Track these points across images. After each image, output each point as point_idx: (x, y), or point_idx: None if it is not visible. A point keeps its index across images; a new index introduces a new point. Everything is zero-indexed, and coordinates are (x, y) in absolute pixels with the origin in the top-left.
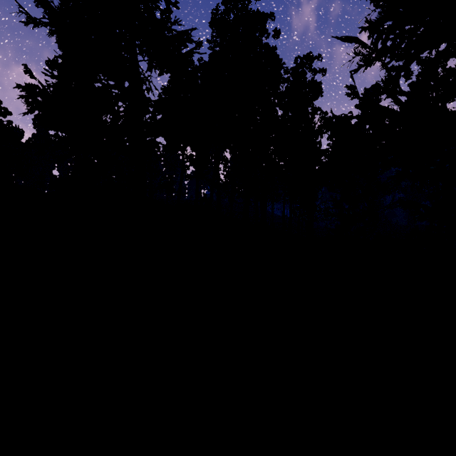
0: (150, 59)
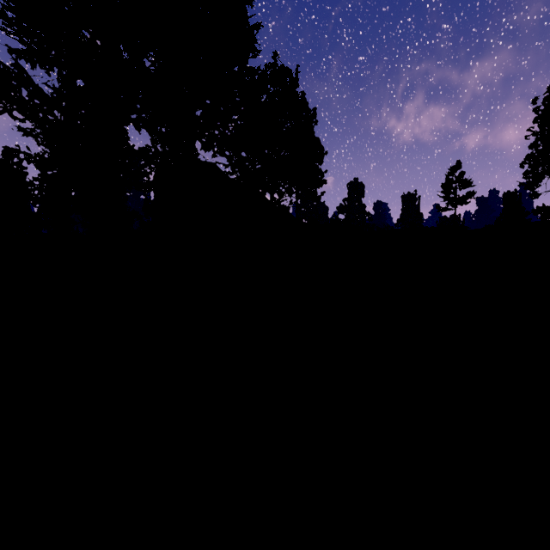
0: None
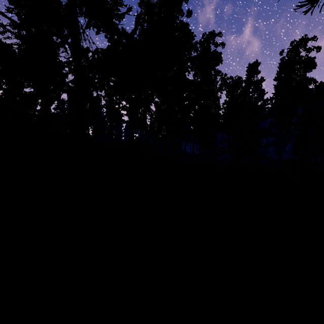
0: (88, 16)
